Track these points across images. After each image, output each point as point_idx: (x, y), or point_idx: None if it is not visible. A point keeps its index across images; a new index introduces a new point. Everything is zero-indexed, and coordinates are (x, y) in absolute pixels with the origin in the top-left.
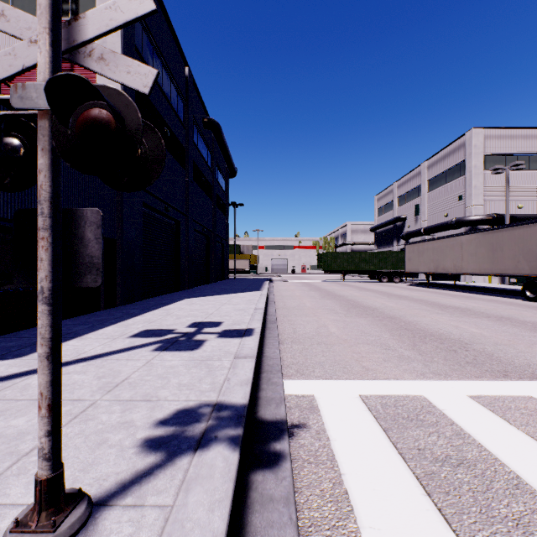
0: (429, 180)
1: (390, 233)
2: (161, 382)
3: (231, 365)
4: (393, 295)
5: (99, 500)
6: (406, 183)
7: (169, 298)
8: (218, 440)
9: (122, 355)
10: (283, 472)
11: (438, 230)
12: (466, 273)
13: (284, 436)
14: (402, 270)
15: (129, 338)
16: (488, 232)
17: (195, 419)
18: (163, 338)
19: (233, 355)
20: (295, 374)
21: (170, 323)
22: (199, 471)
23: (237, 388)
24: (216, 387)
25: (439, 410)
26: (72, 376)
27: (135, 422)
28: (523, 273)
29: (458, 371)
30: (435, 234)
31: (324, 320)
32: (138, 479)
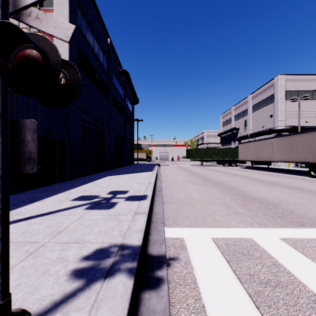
0: (252, 106)
1: (229, 137)
2: (88, 230)
3: (132, 218)
4: (232, 174)
5: (38, 315)
6: (239, 107)
7: (97, 176)
8: (120, 270)
9: (65, 212)
10: (162, 292)
11: (258, 135)
12: (275, 160)
13: (163, 266)
14: (236, 159)
15: (71, 201)
16: (288, 136)
17: (107, 256)
18: (91, 201)
19: (134, 212)
20: (172, 224)
21: (97, 191)
22: (106, 294)
23: (134, 234)
24: (121, 233)
25: (262, 248)
26: (32, 226)
27: (68, 258)
28: (309, 160)
29: (272, 222)
30: (256, 137)
31: (190, 189)
32: (65, 299)
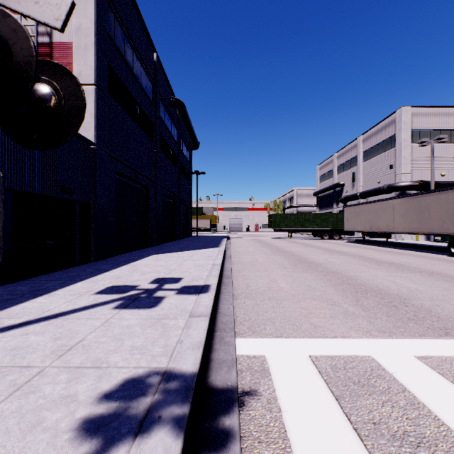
0: (364, 152)
1: (330, 197)
2: (115, 344)
3: (185, 324)
4: (334, 251)
5: None
6: (344, 154)
7: (138, 254)
8: (161, 421)
9: (83, 313)
10: None
11: (372, 194)
12: (398, 231)
13: (233, 408)
14: (341, 229)
15: (94, 295)
16: (417, 197)
17: (142, 392)
18: (125, 295)
19: (189, 313)
20: (247, 332)
21: (135, 279)
22: None
23: (188, 352)
24: (168, 350)
25: (389, 374)
26: (29, 337)
27: (78, 396)
28: (449, 232)
29: (401, 328)
30: (369, 198)
31: (274, 275)
32: None
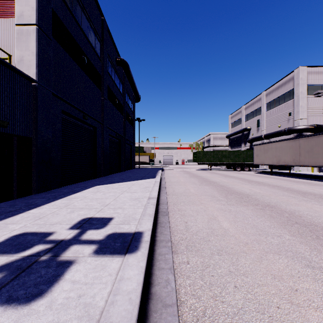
0: (267, 103)
1: (239, 139)
2: None
3: None
4: (252, 181)
5: None
6: (251, 106)
7: (83, 185)
8: None
9: None
10: None
11: (274, 136)
12: (304, 165)
13: None
14: (250, 163)
15: None
16: None
17: None
18: (19, 256)
19: None
20: None
21: (57, 220)
22: None
23: None
24: None
25: None
26: None
27: None
28: None
29: None
30: (271, 139)
31: (211, 210)
32: None
